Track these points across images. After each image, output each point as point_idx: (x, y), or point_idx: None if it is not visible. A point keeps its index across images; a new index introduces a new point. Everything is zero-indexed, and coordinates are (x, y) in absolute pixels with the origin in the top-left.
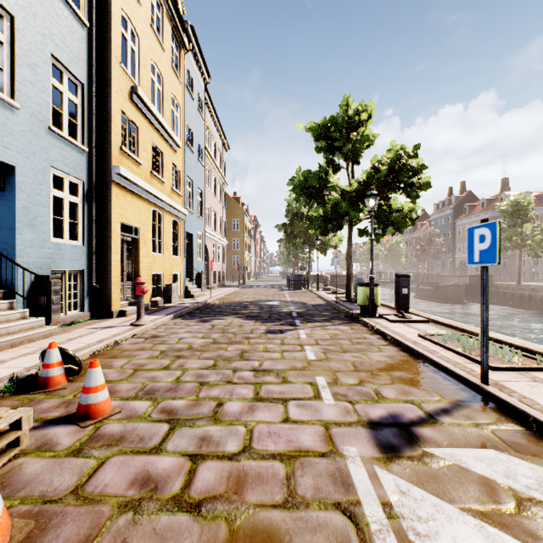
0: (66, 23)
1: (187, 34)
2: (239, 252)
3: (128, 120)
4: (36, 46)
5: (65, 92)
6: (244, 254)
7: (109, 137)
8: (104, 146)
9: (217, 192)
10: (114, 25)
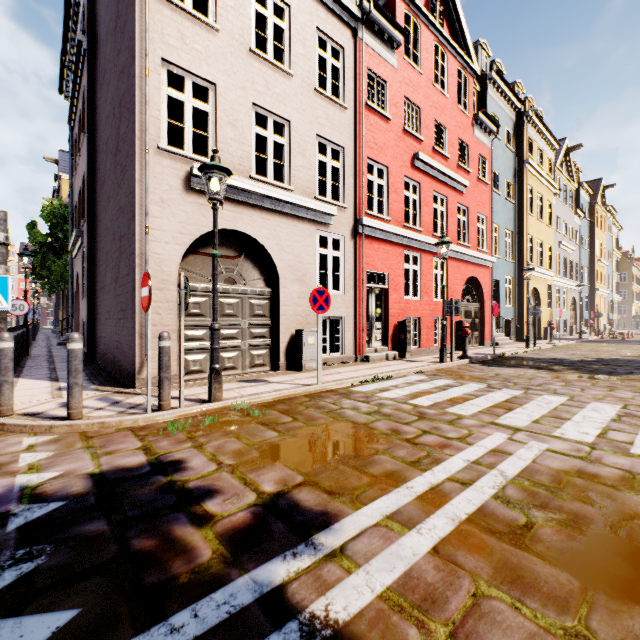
0: (586, 256)
1: (609, 213)
2: (626, 302)
3: (596, 271)
4: (584, 268)
5: (585, 273)
6: (632, 304)
7: (593, 280)
8: (592, 283)
9: (614, 266)
10: (595, 246)
